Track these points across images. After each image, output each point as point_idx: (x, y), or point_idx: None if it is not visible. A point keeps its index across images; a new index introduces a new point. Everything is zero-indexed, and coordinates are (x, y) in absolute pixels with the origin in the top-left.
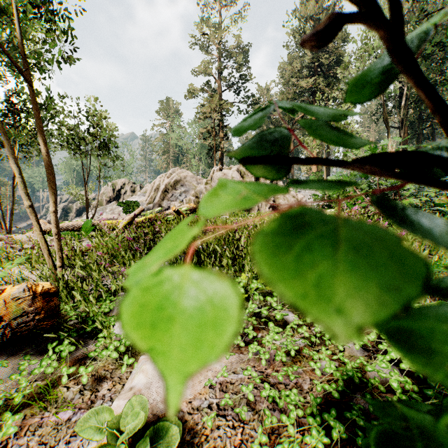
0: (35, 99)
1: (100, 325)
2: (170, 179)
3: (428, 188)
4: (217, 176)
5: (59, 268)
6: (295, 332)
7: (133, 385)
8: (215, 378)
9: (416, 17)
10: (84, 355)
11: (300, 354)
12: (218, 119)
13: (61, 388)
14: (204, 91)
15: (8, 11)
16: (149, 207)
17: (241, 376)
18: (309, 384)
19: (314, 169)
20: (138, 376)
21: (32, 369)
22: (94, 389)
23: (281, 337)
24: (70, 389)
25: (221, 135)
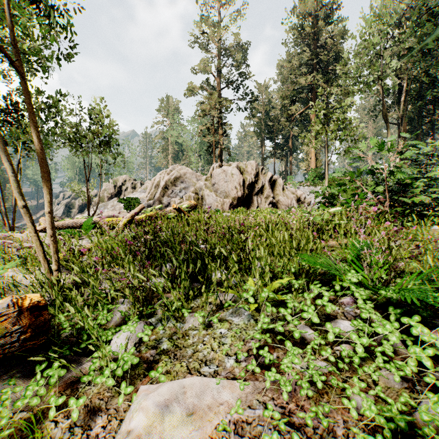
0: (28, 92)
1: (96, 340)
2: (170, 176)
3: (437, 185)
4: (216, 172)
5: (55, 272)
6: (316, 353)
7: (131, 427)
8: (228, 415)
9: (417, 13)
10: (77, 378)
11: (326, 383)
12: (217, 116)
13: (49, 423)
14: (203, 89)
15: (2, 0)
16: (149, 203)
17: (259, 412)
18: (343, 427)
19: (313, 165)
20: (137, 415)
21: (17, 396)
22: (86, 425)
23: (301, 359)
24: (58, 424)
25: (220, 132)
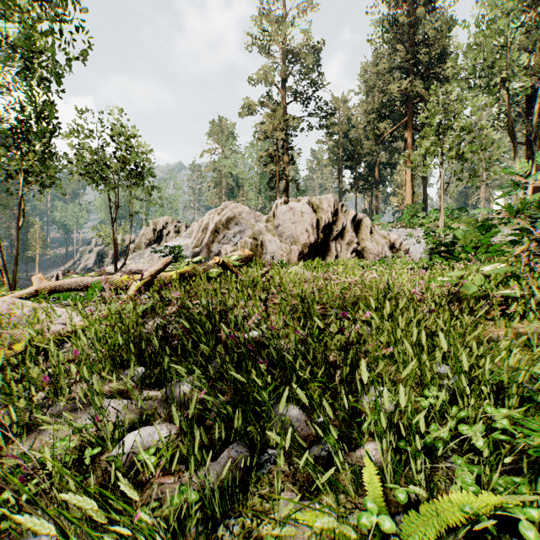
0: None
1: None
2: (221, 216)
3: None
4: (281, 210)
5: None
6: None
7: None
8: None
9: None
10: None
11: None
12: (281, 138)
13: None
14: (264, 104)
15: None
16: (195, 252)
17: None
18: None
19: (408, 200)
20: None
21: None
22: None
23: None
24: None
25: (286, 160)
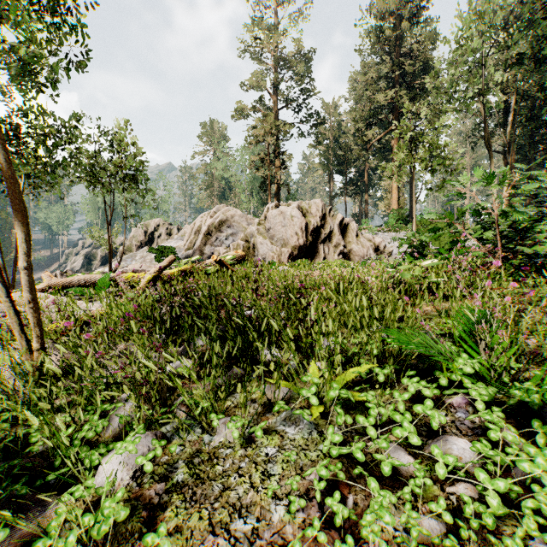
0: None
1: (72, 468)
2: (214, 219)
3: None
4: (272, 214)
5: (36, 352)
6: (418, 498)
7: None
8: None
9: (530, 8)
10: (35, 534)
11: None
12: (273, 144)
13: None
14: (256, 109)
15: None
16: (188, 254)
17: None
18: None
19: (395, 205)
20: None
21: None
22: None
23: (394, 511)
24: None
25: (277, 164)
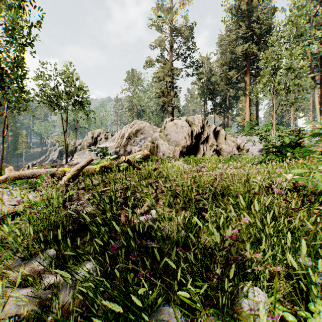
0: None
1: None
2: (132, 129)
3: None
4: (169, 125)
5: None
6: None
7: None
8: None
9: None
10: None
11: None
12: (169, 81)
13: None
14: (158, 61)
15: None
16: (117, 150)
17: None
18: None
19: (247, 118)
20: None
21: None
22: None
23: None
24: None
25: (172, 94)
